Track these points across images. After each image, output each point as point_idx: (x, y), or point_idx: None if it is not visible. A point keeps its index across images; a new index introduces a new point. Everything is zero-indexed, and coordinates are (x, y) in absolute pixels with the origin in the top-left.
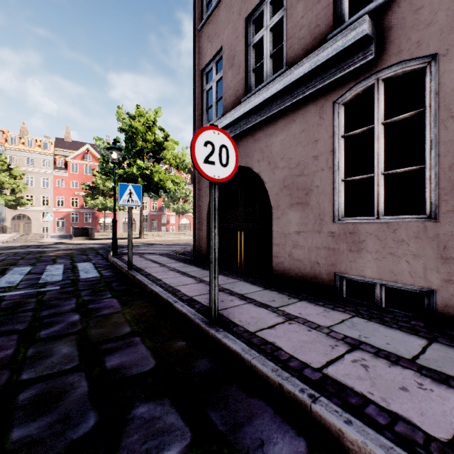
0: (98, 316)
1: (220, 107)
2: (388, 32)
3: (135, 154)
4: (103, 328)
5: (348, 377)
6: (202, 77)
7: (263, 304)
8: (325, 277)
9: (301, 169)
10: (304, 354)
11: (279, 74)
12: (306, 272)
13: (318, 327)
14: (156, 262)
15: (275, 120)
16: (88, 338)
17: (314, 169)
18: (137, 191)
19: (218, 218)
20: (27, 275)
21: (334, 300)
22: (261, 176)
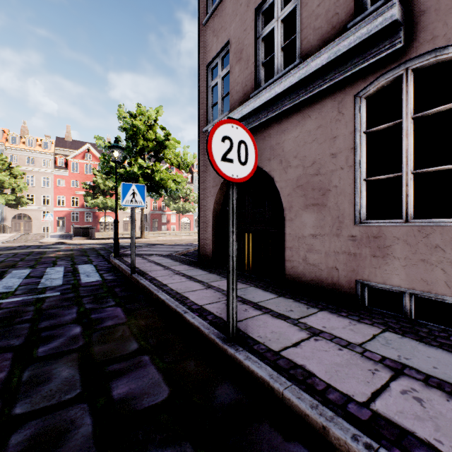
0: (102, 328)
1: (225, 104)
2: (419, 17)
3: (136, 153)
4: (108, 344)
5: (403, 415)
6: (207, 73)
7: (281, 315)
8: (345, 283)
9: (317, 167)
10: (342, 382)
11: (293, 67)
12: (322, 277)
13: (348, 345)
14: (159, 264)
15: (287, 116)
16: (91, 356)
17: (332, 167)
18: (140, 191)
19: (236, 222)
20: (26, 279)
21: (357, 310)
22: (272, 176)
